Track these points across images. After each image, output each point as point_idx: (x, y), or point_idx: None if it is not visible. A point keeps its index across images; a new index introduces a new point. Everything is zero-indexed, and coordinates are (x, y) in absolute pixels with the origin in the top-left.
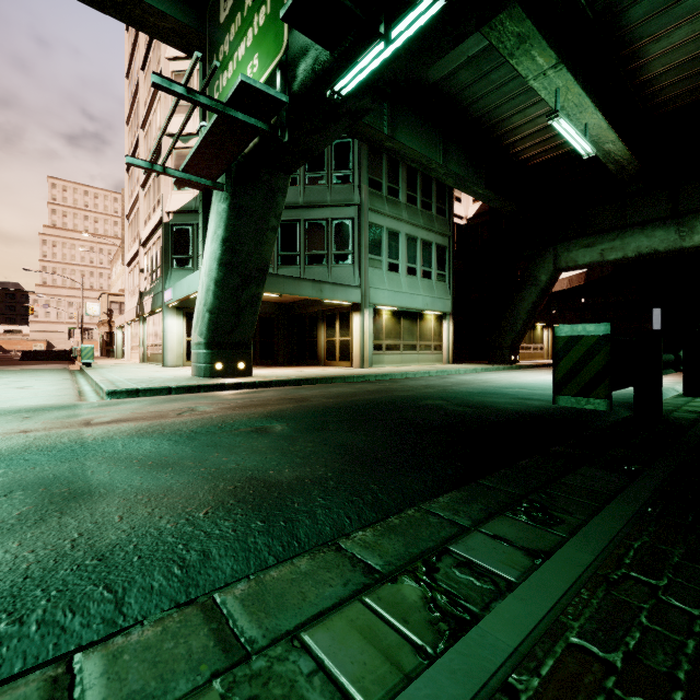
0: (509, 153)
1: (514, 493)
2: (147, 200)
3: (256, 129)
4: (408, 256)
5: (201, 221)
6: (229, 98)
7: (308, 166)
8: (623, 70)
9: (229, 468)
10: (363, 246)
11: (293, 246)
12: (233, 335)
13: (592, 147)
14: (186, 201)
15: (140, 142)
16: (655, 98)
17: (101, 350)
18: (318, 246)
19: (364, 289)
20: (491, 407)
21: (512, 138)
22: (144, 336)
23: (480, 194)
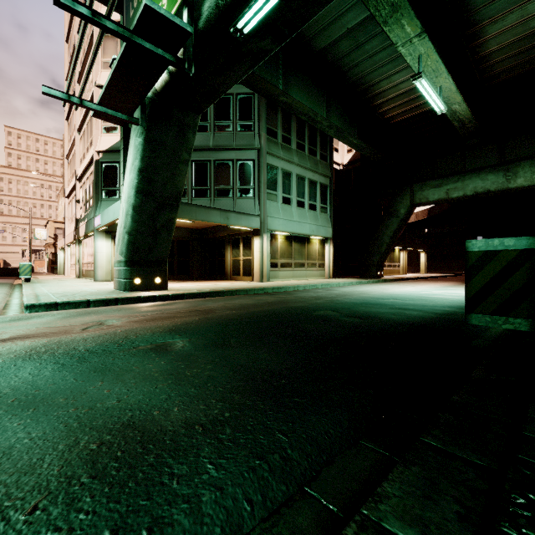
0: (376, 113)
1: (484, 467)
2: (82, 142)
3: (163, 60)
4: (298, 192)
5: (123, 155)
6: (135, 25)
7: (217, 116)
8: (467, 46)
9: (105, 407)
10: (262, 183)
11: (205, 182)
12: (150, 254)
13: (444, 105)
14: (114, 142)
15: (76, 94)
16: (489, 72)
17: (47, 267)
18: (225, 182)
19: (263, 217)
20: (377, 317)
21: (379, 100)
22: (80, 255)
23: (355, 143)
